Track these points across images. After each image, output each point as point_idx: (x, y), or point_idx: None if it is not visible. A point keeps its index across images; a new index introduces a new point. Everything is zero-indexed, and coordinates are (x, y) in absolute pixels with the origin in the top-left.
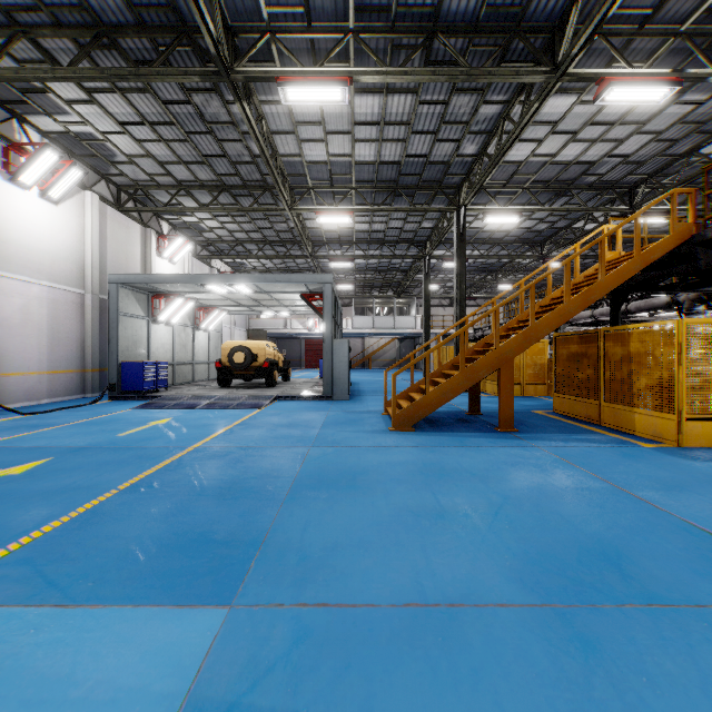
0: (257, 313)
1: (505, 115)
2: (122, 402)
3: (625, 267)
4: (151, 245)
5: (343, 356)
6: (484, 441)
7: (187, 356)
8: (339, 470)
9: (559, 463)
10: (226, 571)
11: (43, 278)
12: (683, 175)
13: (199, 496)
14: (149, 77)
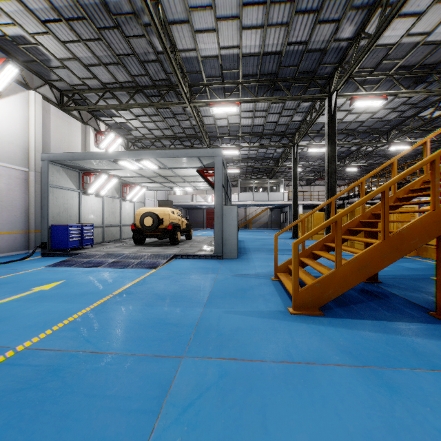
0: (169, 189)
1: None
2: (49, 258)
3: None
4: (90, 138)
5: (231, 220)
6: None
7: (115, 220)
8: None
9: None
10: None
11: None
12: None
13: None
14: None
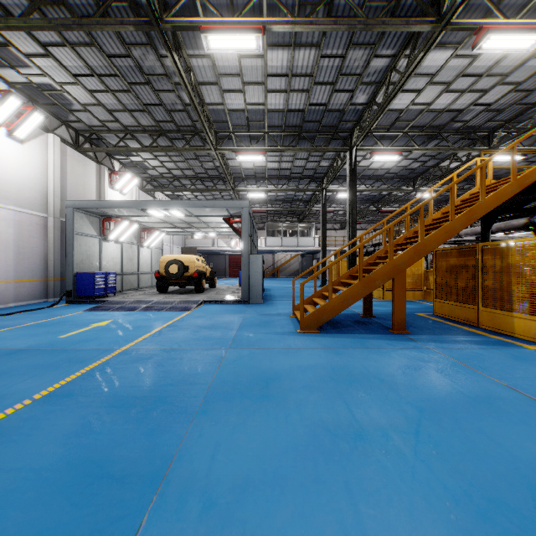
0: (190, 233)
1: (392, 67)
2: (76, 305)
3: (503, 190)
4: (105, 179)
5: (257, 268)
6: (382, 342)
7: (133, 268)
8: (253, 375)
9: (458, 367)
10: (110, 530)
11: (11, 203)
12: (533, 121)
13: (111, 408)
14: (90, 27)
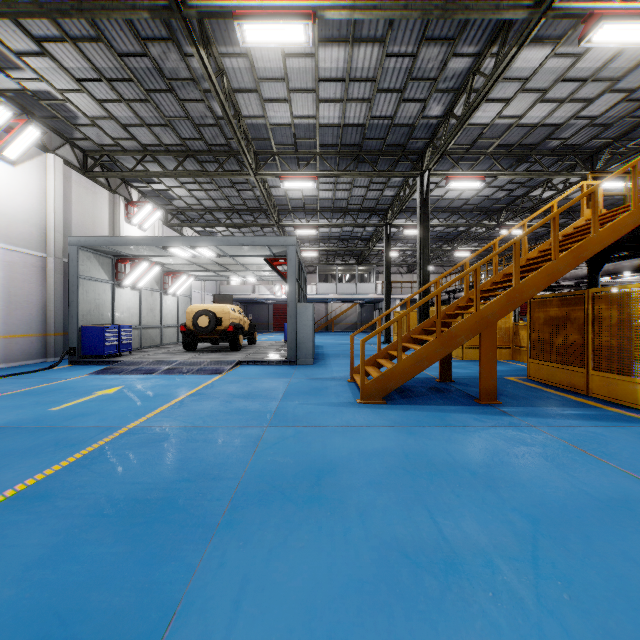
0: (225, 278)
1: (475, 69)
2: (82, 366)
3: (621, 221)
4: (120, 211)
5: (307, 320)
6: (468, 417)
7: (155, 320)
8: (299, 465)
9: (573, 453)
10: None
11: None
12: None
13: (99, 518)
14: (93, 13)
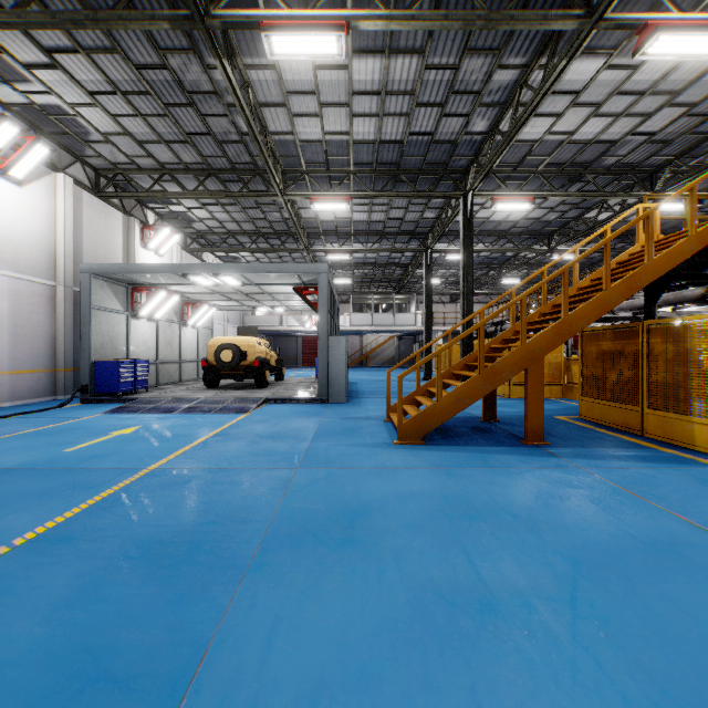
0: (249, 308)
1: (523, 82)
2: (94, 405)
3: (677, 248)
4: (135, 235)
5: (339, 354)
6: (512, 459)
7: (173, 354)
8: (332, 507)
9: (622, 495)
10: None
11: (5, 267)
12: None
13: (124, 560)
14: (109, 24)
